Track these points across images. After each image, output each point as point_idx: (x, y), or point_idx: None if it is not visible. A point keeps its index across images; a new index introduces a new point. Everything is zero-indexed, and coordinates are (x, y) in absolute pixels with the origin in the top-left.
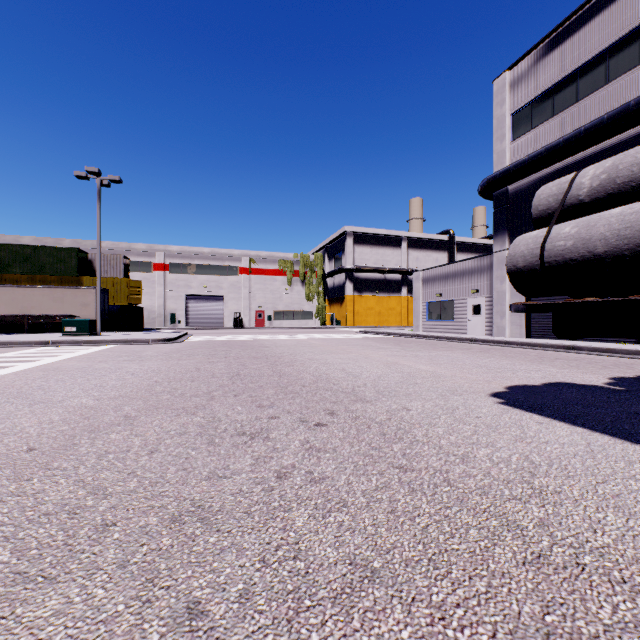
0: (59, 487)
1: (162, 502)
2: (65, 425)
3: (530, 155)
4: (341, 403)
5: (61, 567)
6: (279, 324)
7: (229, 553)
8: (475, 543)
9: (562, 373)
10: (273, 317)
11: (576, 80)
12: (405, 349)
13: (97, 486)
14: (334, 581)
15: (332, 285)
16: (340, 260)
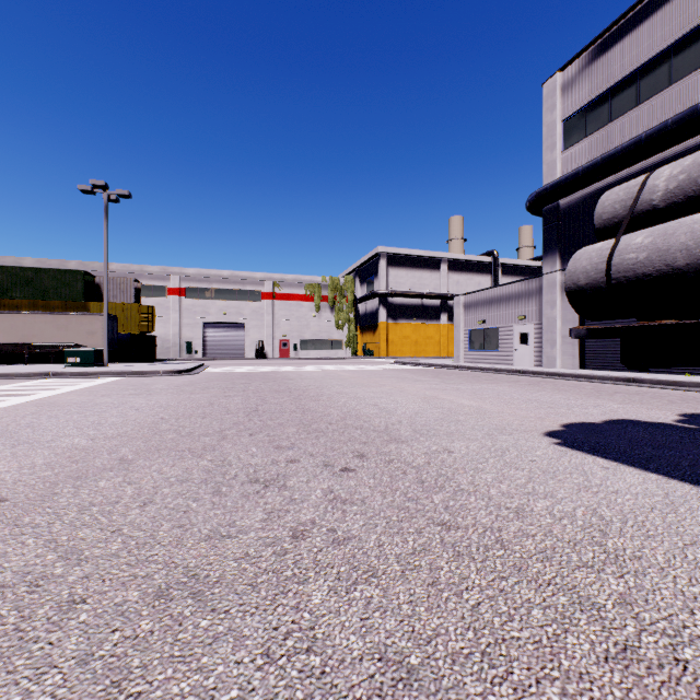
0: (25, 549)
1: (148, 570)
2: (48, 470)
3: (584, 165)
4: (372, 444)
5: (4, 663)
6: (306, 354)
7: (224, 643)
8: (540, 629)
9: (624, 409)
10: (299, 347)
11: (636, 81)
12: (445, 382)
13: (71, 548)
14: (358, 686)
15: (364, 311)
16: (373, 284)
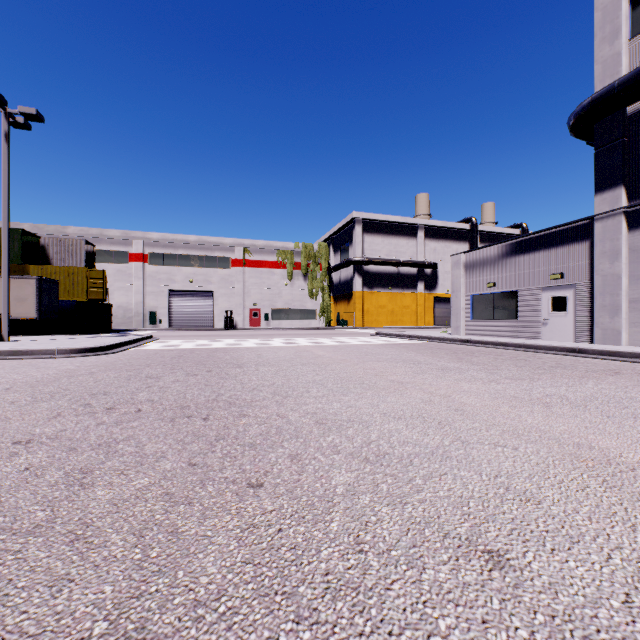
0: None
1: None
2: None
3: None
4: None
5: None
6: (278, 324)
7: None
8: None
9: None
10: (271, 316)
11: None
12: (497, 373)
13: None
14: None
15: (338, 280)
16: (347, 252)
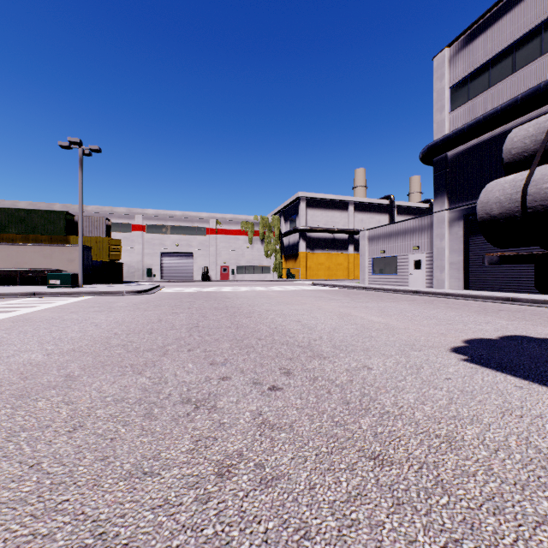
0: None
1: (52, 525)
2: None
3: (469, 123)
4: (297, 360)
5: None
6: (241, 277)
7: None
8: None
9: (513, 325)
10: (236, 271)
11: (512, 53)
12: (355, 300)
13: None
14: None
15: (287, 243)
16: (294, 222)
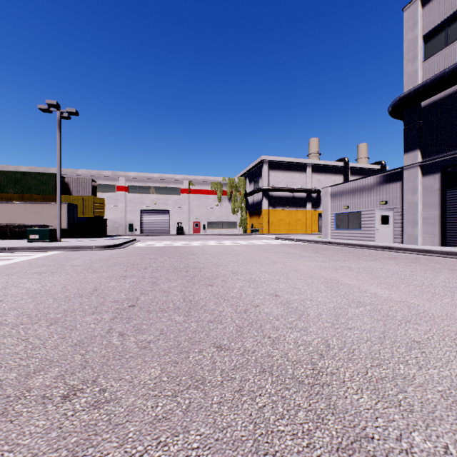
0: None
1: None
2: None
3: (450, 67)
4: None
5: None
6: (211, 232)
7: None
8: None
9: None
10: (207, 226)
11: None
12: (329, 258)
13: None
14: None
15: (252, 202)
16: (258, 182)
